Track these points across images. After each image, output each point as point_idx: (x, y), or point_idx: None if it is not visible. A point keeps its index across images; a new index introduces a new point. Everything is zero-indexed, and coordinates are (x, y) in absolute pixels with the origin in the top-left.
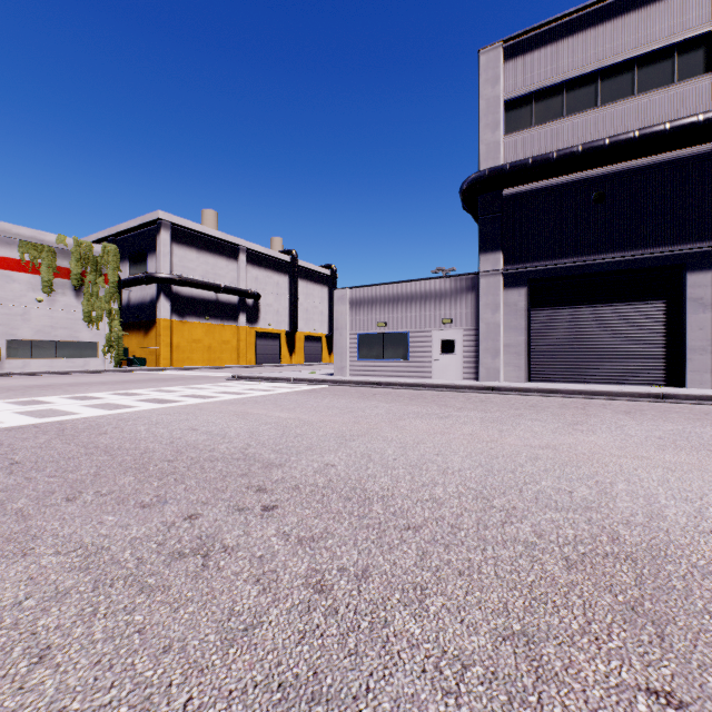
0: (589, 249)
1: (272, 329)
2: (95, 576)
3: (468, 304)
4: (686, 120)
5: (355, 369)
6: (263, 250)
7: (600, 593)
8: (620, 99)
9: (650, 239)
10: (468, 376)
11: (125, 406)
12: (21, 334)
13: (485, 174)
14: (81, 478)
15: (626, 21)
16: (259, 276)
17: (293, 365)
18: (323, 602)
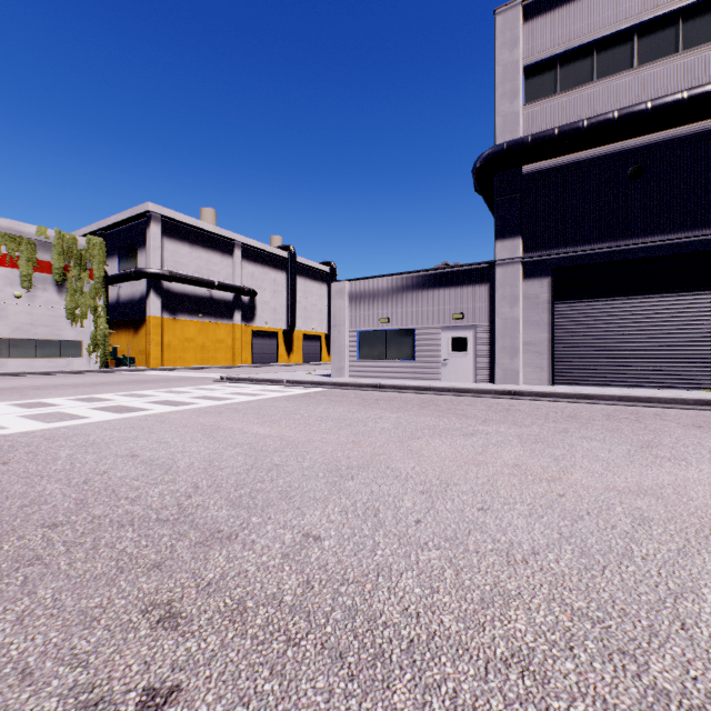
0: (623, 233)
1: (268, 328)
2: None
3: (482, 297)
4: None
5: (355, 370)
6: (259, 246)
7: None
8: (661, 58)
9: (698, 219)
10: (482, 378)
11: (72, 417)
12: None
13: (503, 148)
14: None
15: None
16: (256, 272)
17: (290, 365)
18: None
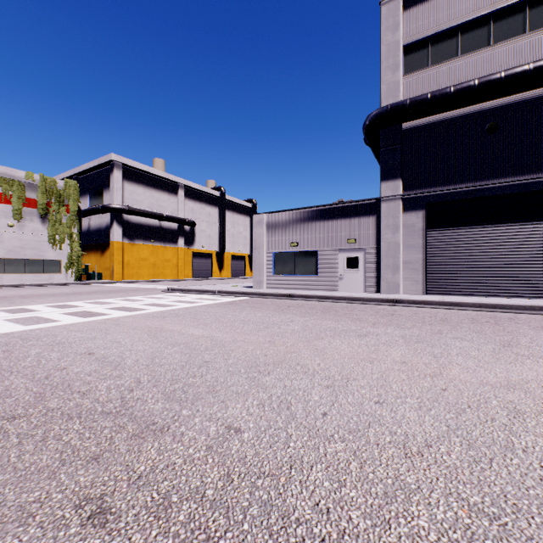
0: (482, 175)
1: (205, 250)
2: None
3: (371, 226)
4: None
5: (271, 283)
6: (197, 187)
7: None
8: (512, 38)
9: (541, 164)
10: (371, 289)
11: (46, 320)
12: None
13: (387, 109)
14: None
15: None
16: (195, 208)
17: (221, 279)
18: None
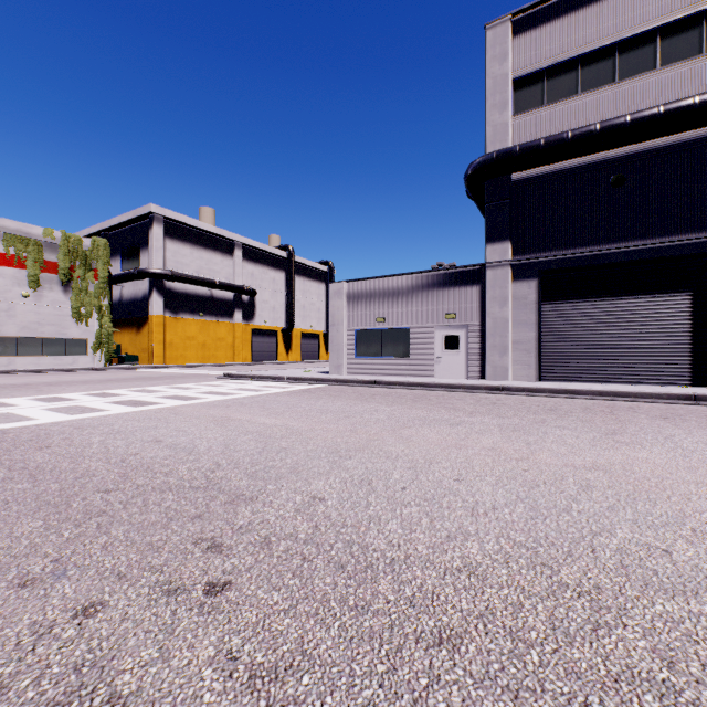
0: (606, 237)
1: (268, 326)
2: None
3: (474, 297)
4: None
5: (352, 367)
6: (258, 246)
7: None
8: (641, 73)
9: (674, 226)
10: (474, 375)
11: (92, 410)
12: (6, 330)
13: (493, 156)
14: None
15: None
16: (255, 272)
17: (289, 363)
18: None
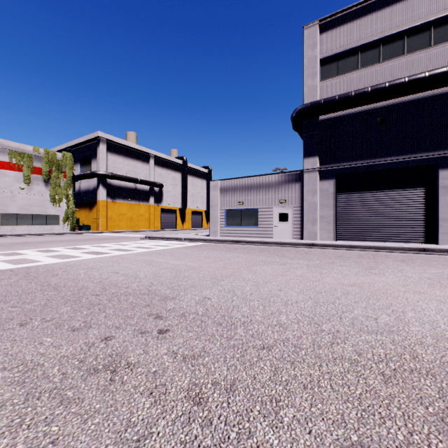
0: (375, 155)
1: (170, 207)
2: (27, 390)
3: (296, 190)
4: (439, 70)
5: (223, 232)
6: (165, 157)
7: (414, 405)
8: (395, 57)
9: (415, 148)
10: (296, 237)
11: (73, 256)
12: (10, 210)
13: (307, 106)
14: (34, 308)
15: (399, 7)
16: (163, 173)
17: (184, 229)
18: (200, 413)
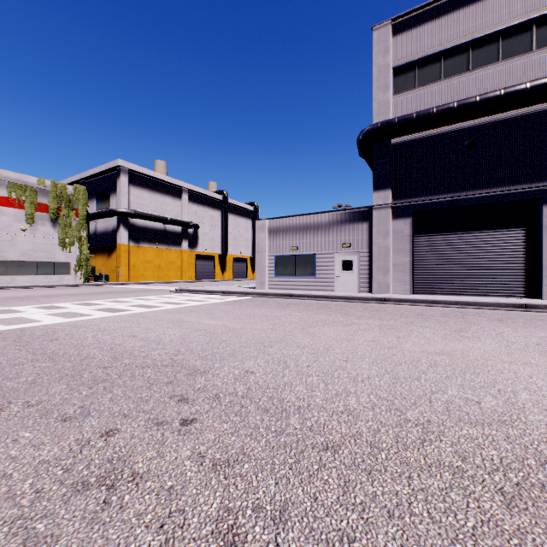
0: (462, 187)
1: (208, 253)
2: None
3: (364, 231)
4: (544, 80)
5: (273, 284)
6: (201, 191)
7: None
8: (487, 65)
9: (512, 178)
10: (364, 289)
11: (82, 315)
12: (9, 256)
13: (378, 126)
14: (17, 387)
15: (493, 1)
16: (198, 211)
17: (224, 280)
18: None
